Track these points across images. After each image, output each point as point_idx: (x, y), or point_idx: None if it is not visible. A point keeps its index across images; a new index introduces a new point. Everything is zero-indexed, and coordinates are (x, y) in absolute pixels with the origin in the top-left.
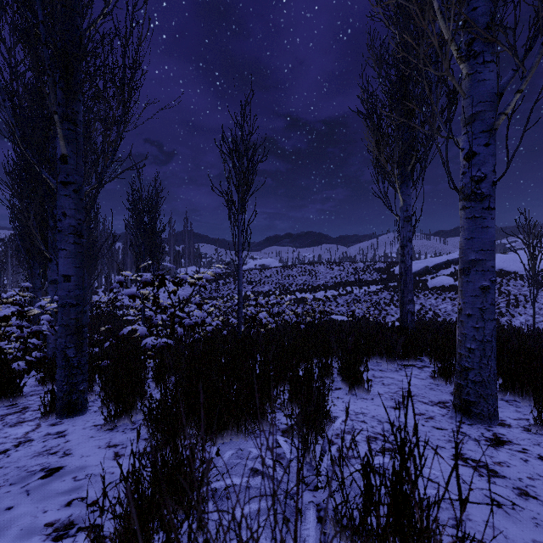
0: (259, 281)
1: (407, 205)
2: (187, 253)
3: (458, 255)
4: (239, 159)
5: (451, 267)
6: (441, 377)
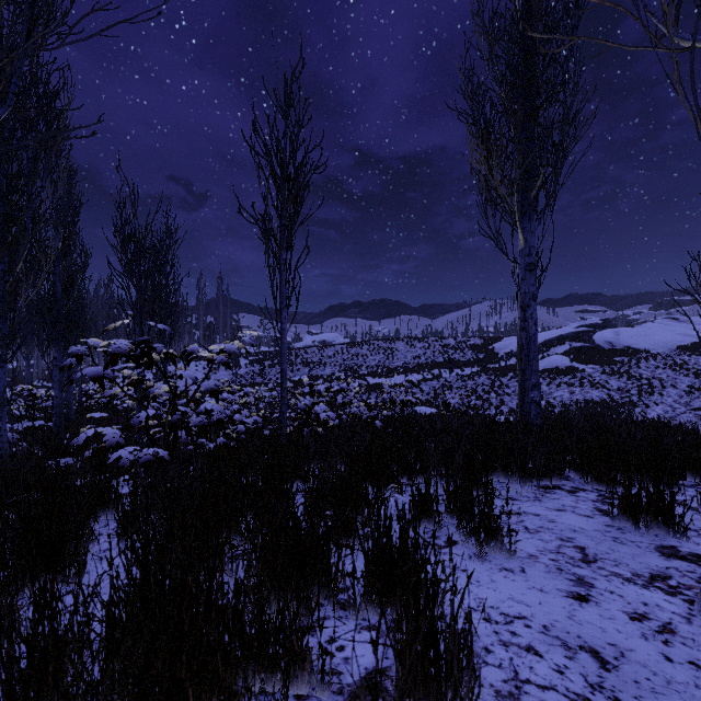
0: (318, 362)
1: (530, 247)
2: (221, 324)
3: (574, 329)
4: (282, 165)
5: (566, 344)
6: (624, 515)
